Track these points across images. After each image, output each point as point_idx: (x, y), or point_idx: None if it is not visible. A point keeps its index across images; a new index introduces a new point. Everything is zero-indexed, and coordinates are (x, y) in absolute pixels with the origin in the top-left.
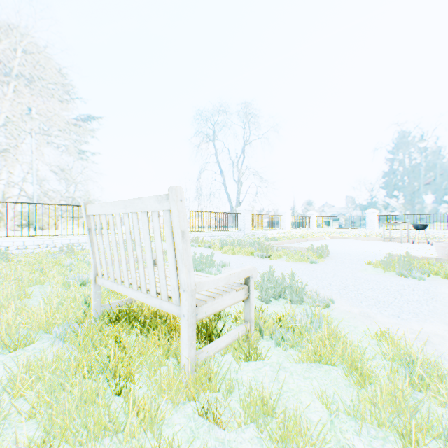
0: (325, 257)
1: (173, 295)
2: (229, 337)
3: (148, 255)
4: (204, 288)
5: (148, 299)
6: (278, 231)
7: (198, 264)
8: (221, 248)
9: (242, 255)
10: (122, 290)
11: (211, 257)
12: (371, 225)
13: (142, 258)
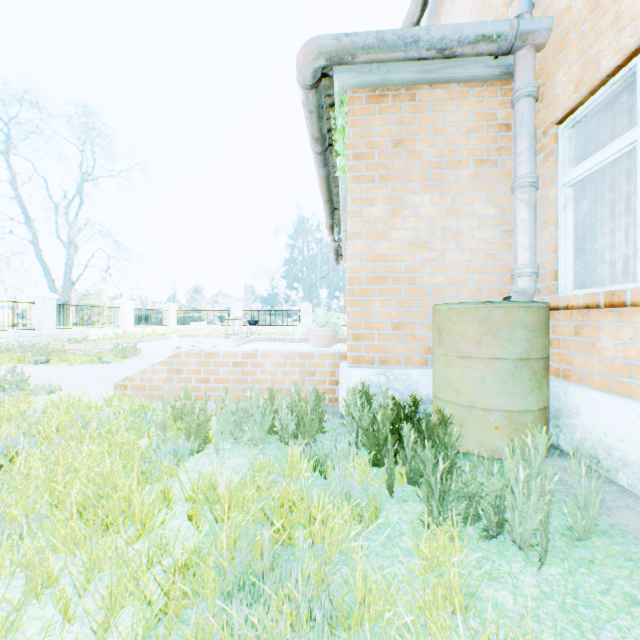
0: (131, 356)
1: None
2: None
3: None
4: None
5: None
6: (113, 330)
7: None
8: None
9: (6, 364)
10: None
11: None
12: (237, 321)
13: None
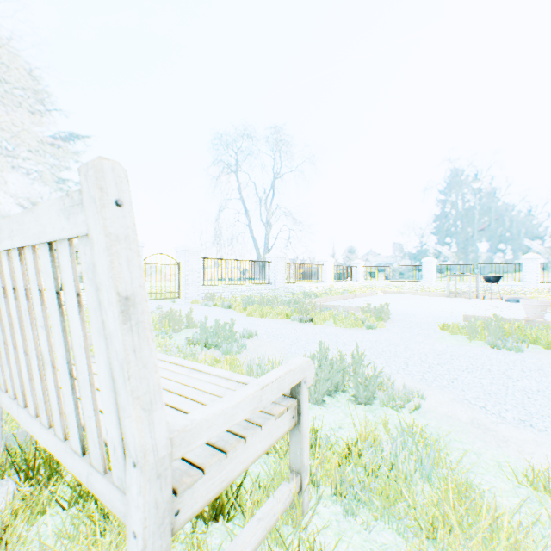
0: (384, 319)
1: (113, 462)
2: (261, 525)
3: (59, 353)
4: (198, 439)
5: (66, 457)
6: (318, 284)
7: (210, 335)
8: (245, 309)
9: (274, 319)
10: (25, 421)
11: (230, 324)
12: (428, 277)
13: (50, 358)
